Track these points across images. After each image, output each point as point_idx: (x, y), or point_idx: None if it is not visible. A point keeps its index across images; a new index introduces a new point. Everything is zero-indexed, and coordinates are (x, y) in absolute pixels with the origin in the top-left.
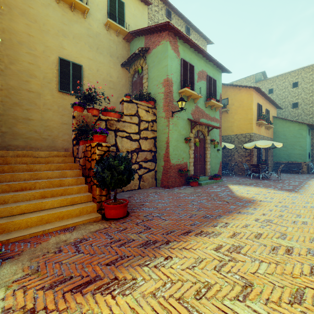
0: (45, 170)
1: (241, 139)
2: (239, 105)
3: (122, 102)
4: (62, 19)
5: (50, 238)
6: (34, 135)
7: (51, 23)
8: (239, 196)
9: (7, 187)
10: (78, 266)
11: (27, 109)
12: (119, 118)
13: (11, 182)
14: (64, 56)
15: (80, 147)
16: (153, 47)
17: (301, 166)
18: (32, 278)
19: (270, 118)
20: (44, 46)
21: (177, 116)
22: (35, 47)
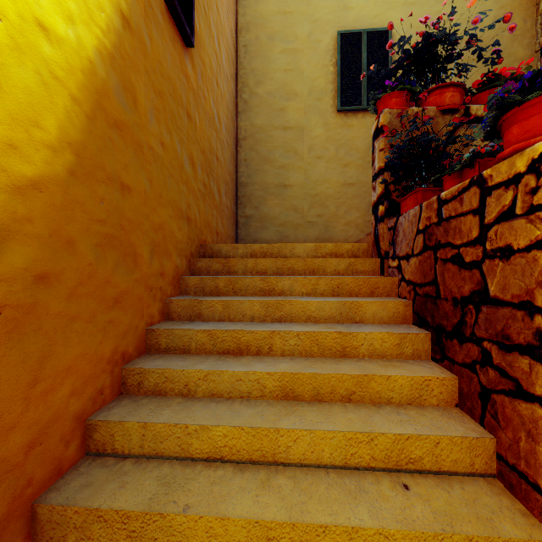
0: (304, 293)
1: None
2: None
3: None
4: None
5: None
6: (292, 218)
7: None
8: None
9: (206, 339)
10: None
11: (282, 165)
12: None
13: (223, 321)
14: (348, 27)
15: (405, 219)
16: None
17: None
18: None
19: None
20: (311, 23)
21: None
22: (294, 35)
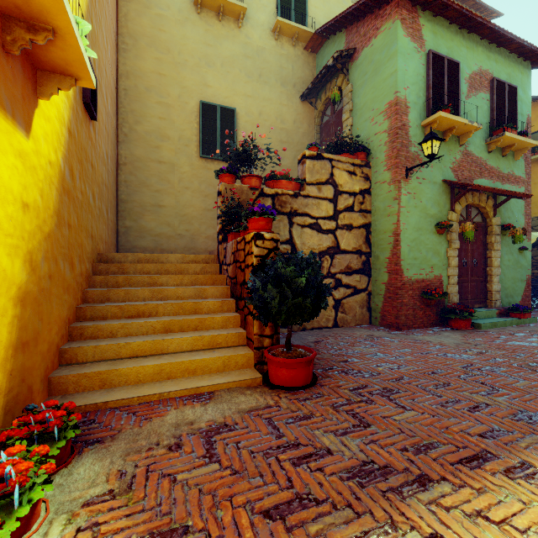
0: (175, 285)
1: None
2: None
3: (303, 159)
4: (205, 39)
5: (168, 412)
6: (166, 231)
7: (190, 49)
8: None
9: (117, 310)
10: (204, 497)
11: (157, 190)
12: (298, 191)
13: (125, 302)
14: (208, 99)
15: (229, 246)
16: (363, 44)
17: None
18: (115, 507)
19: None
20: (180, 87)
21: (418, 177)
22: (167, 92)
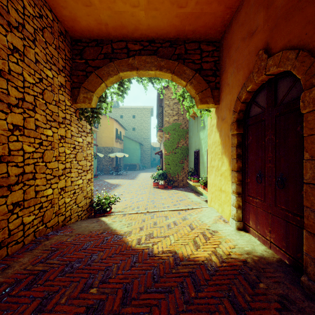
0: None
1: (107, 150)
2: (105, 128)
3: None
4: None
5: None
6: None
7: None
8: (113, 184)
9: None
10: None
11: None
12: None
13: None
14: None
15: None
16: None
17: (136, 166)
18: None
19: (122, 137)
20: None
21: None
22: None
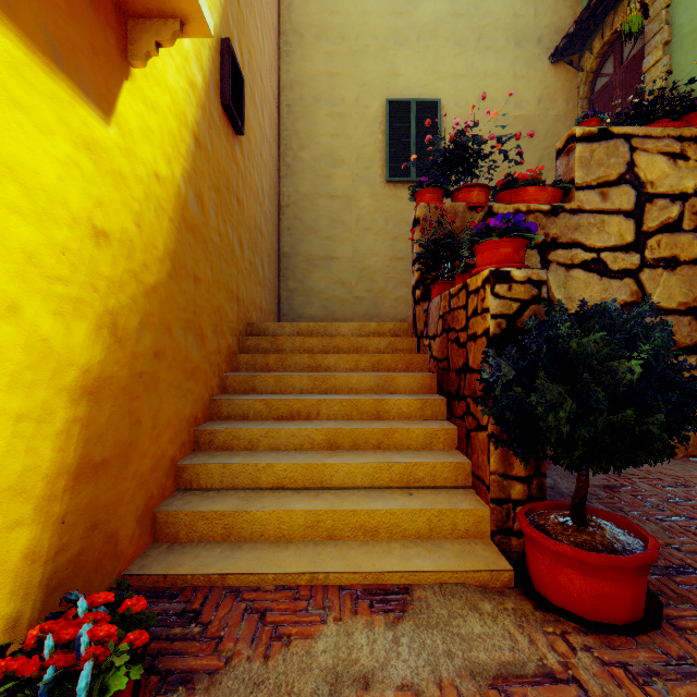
0: (348, 369)
1: None
2: None
3: (569, 145)
4: (394, 6)
5: (322, 626)
6: (339, 293)
7: (372, 28)
8: None
9: (262, 407)
10: None
11: (328, 236)
12: (558, 204)
13: (276, 394)
14: (398, 94)
15: (433, 305)
16: None
17: None
18: None
19: None
20: (358, 86)
21: None
22: (341, 98)
